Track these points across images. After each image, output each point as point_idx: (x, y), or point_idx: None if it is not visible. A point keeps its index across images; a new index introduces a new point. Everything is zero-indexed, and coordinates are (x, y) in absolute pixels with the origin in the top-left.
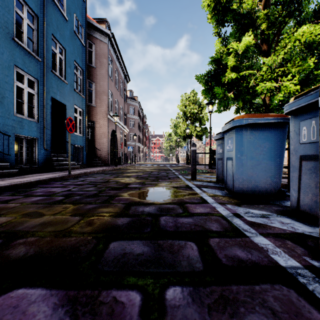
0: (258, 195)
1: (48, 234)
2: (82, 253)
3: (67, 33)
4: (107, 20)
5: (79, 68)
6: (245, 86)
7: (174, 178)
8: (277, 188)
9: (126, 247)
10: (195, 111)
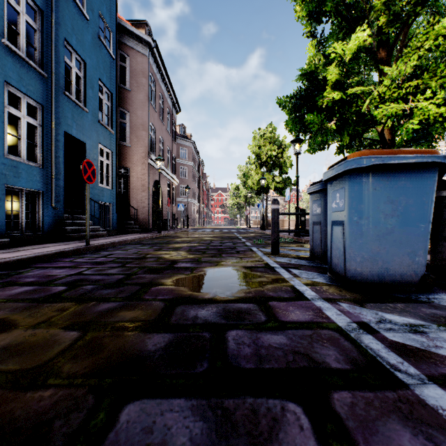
0: (388, 285)
1: (3, 378)
2: (52, 445)
3: (87, 39)
4: (147, 23)
5: (106, 90)
6: (354, 112)
7: (245, 252)
8: (420, 272)
9: (154, 422)
10: (274, 154)
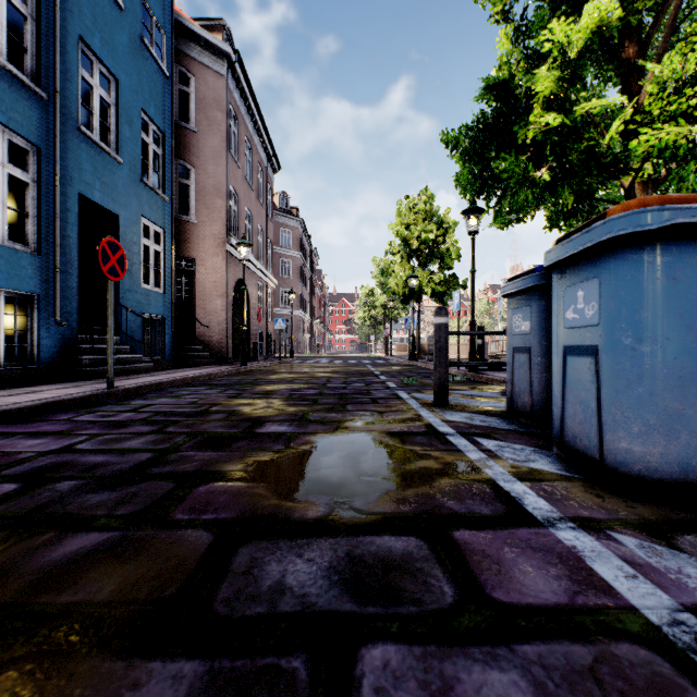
0: None
1: None
2: None
3: (121, 41)
4: (225, 24)
5: (154, 129)
6: (584, 149)
7: (387, 401)
8: None
9: None
10: (431, 237)
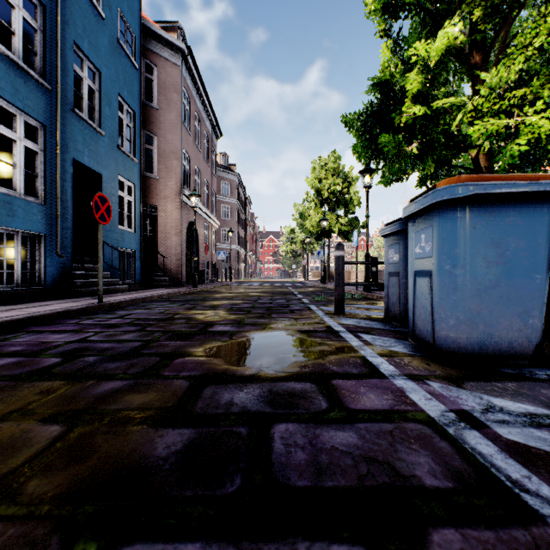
0: (492, 356)
1: None
2: None
3: (103, 43)
4: (180, 26)
5: (127, 108)
6: (441, 131)
7: (301, 311)
8: (535, 339)
9: None
10: (338, 189)
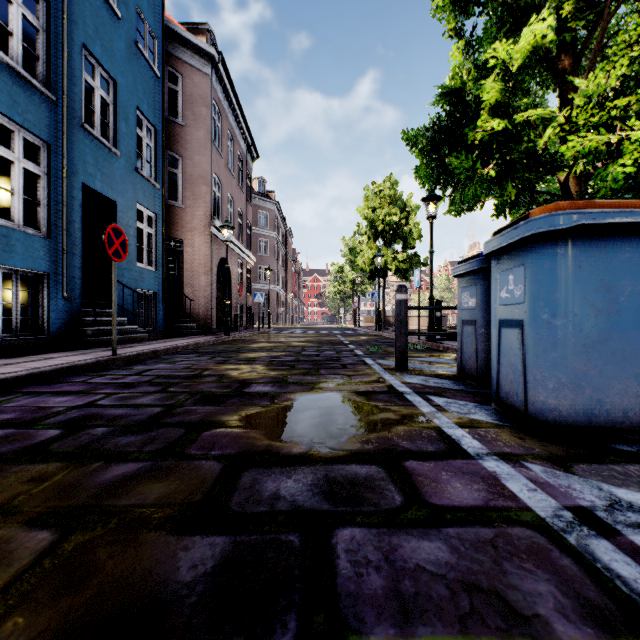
0: (602, 428)
1: None
2: None
3: (119, 46)
4: (209, 28)
5: (147, 124)
6: (524, 150)
7: (355, 366)
8: None
9: None
10: (395, 220)
